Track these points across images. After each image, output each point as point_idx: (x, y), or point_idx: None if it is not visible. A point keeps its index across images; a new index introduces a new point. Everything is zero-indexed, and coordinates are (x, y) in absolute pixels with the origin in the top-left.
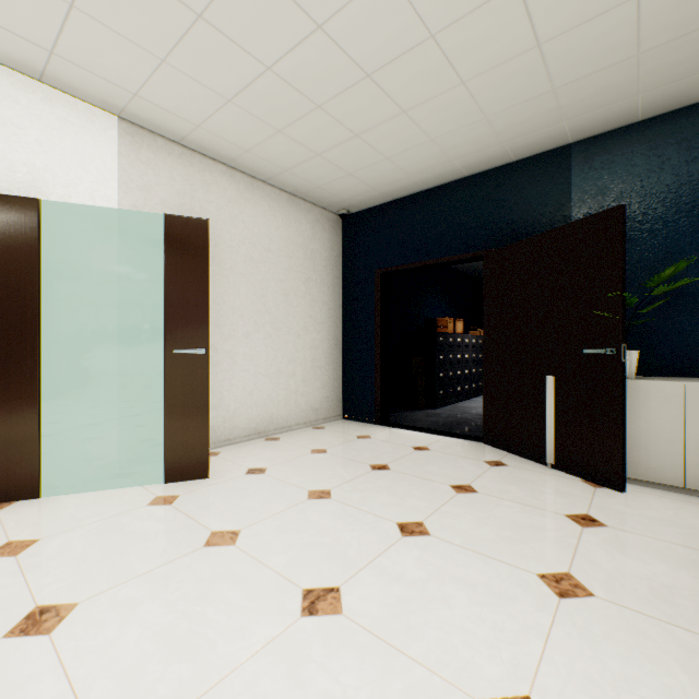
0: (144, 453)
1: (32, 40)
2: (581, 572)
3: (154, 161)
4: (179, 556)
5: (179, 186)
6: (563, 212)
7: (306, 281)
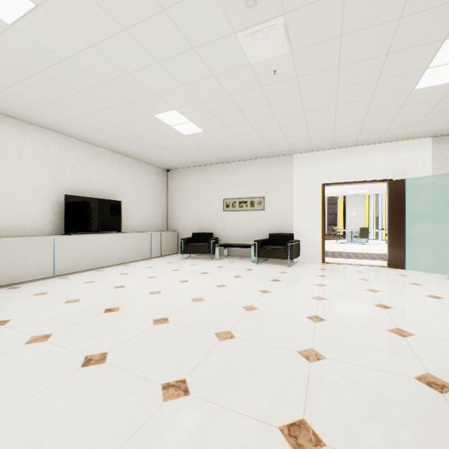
0: (443, 266)
1: (403, 135)
2: None
3: (448, 146)
4: None
5: None
6: None
7: None
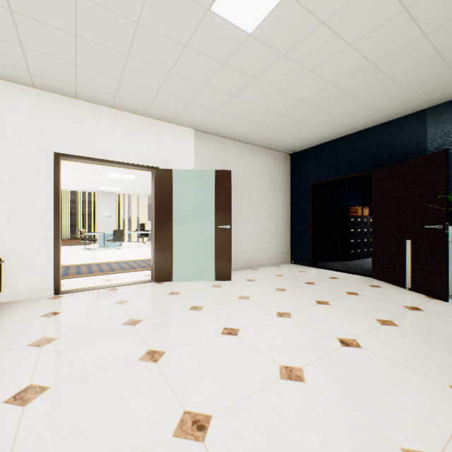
0: (203, 270)
1: (172, 112)
2: (397, 321)
3: (206, 144)
4: (230, 300)
5: (215, 153)
6: (421, 148)
7: (271, 190)
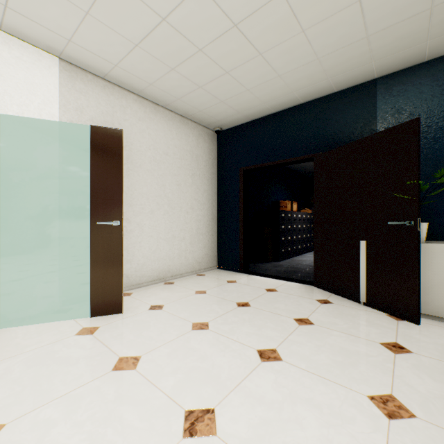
0: (78, 294)
1: None
2: (401, 394)
3: (85, 90)
4: (92, 379)
5: (103, 108)
6: (370, 126)
7: (192, 175)
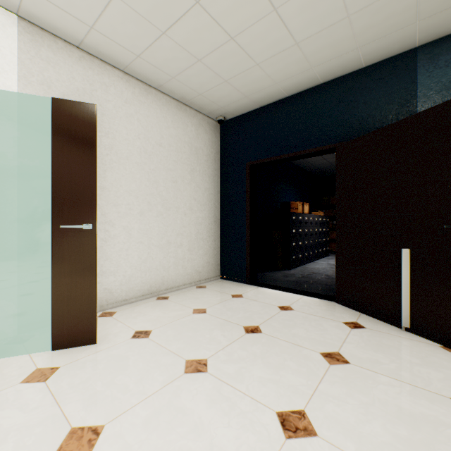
0: (44, 316)
1: None
2: None
3: (54, 59)
4: None
5: (79, 84)
6: (408, 107)
7: (191, 171)
